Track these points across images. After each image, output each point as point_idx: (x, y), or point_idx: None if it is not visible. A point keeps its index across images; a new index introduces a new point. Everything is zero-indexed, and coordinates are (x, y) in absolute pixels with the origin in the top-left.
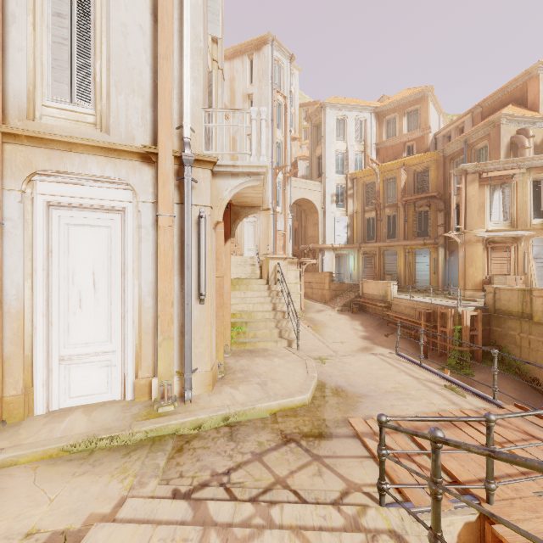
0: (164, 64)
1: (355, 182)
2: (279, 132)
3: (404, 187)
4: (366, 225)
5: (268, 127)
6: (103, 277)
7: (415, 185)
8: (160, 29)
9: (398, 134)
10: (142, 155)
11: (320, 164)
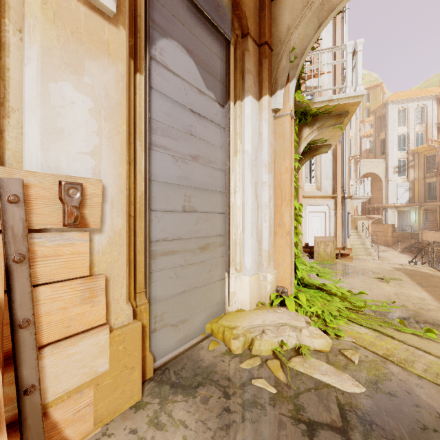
0: (338, 172)
1: (416, 156)
2: (351, 132)
3: None
4: (426, 188)
5: None
6: (319, 230)
7: None
8: (338, 163)
9: None
10: (331, 197)
11: (383, 145)
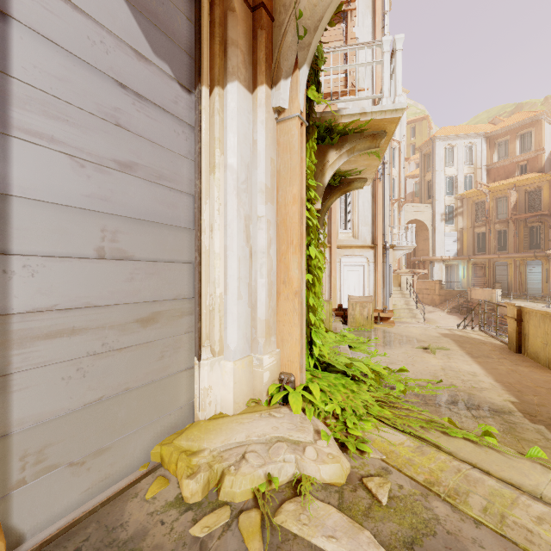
0: (379, 216)
1: (465, 202)
2: (394, 170)
3: (514, 205)
4: (475, 239)
5: None
6: (356, 287)
7: (526, 203)
8: (378, 205)
9: (510, 155)
10: (371, 247)
11: (430, 187)
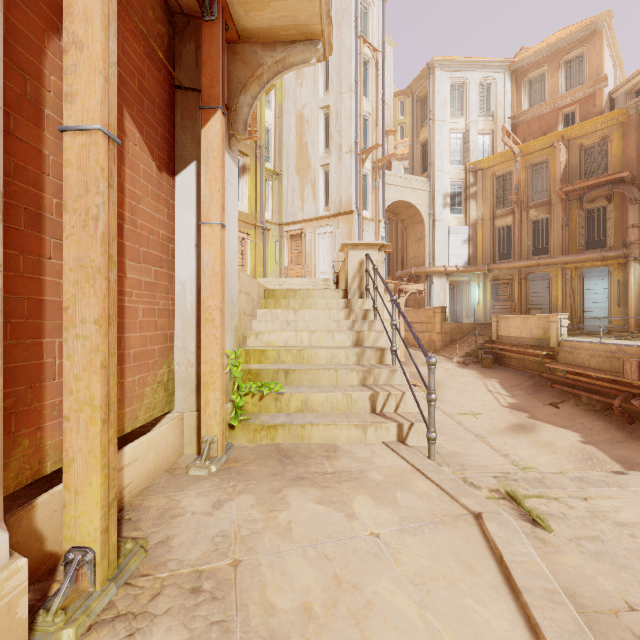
0: None
1: (480, 175)
2: (367, 102)
3: (563, 171)
4: (496, 237)
5: (350, 92)
6: None
7: (582, 168)
8: None
9: (549, 97)
10: None
11: (426, 153)
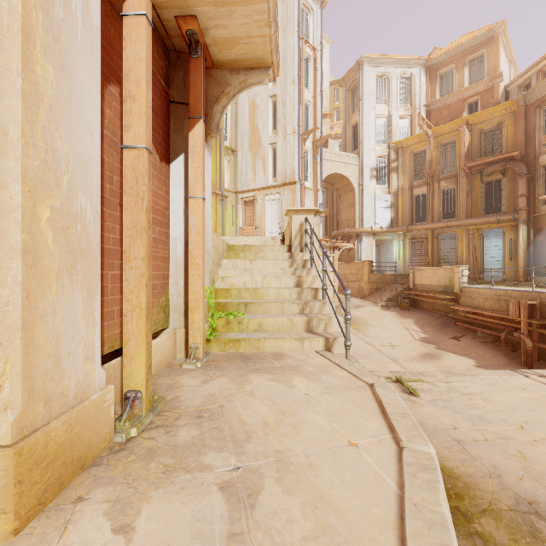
0: None
1: (401, 153)
2: (307, 92)
3: (467, 150)
4: (414, 204)
5: (294, 84)
6: None
7: (482, 148)
8: None
9: (456, 89)
10: None
11: (356, 134)
